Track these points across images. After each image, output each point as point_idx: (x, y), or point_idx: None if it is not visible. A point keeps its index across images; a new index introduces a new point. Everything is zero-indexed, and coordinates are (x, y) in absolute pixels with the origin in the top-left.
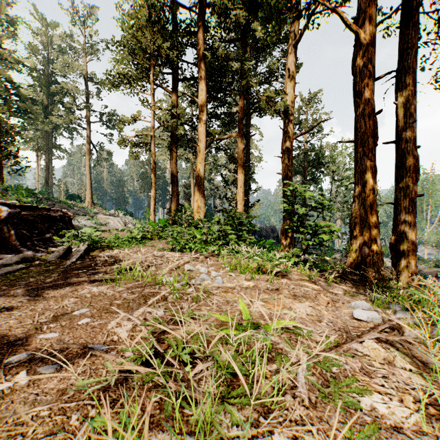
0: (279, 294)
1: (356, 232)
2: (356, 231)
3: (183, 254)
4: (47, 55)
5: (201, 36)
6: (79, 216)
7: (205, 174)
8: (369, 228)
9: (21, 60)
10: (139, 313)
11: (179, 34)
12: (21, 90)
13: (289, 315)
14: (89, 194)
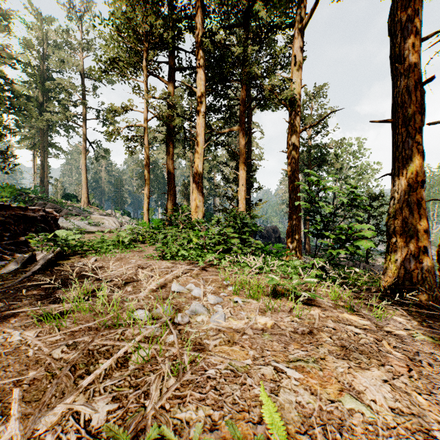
0: (318, 345)
1: (396, 237)
2: (396, 235)
3: (175, 262)
4: (43, 50)
5: (199, 20)
6: (72, 216)
7: (205, 172)
8: (415, 232)
9: (15, 54)
10: (54, 417)
11: (175, 16)
12: (15, 86)
13: (360, 418)
14: (84, 194)
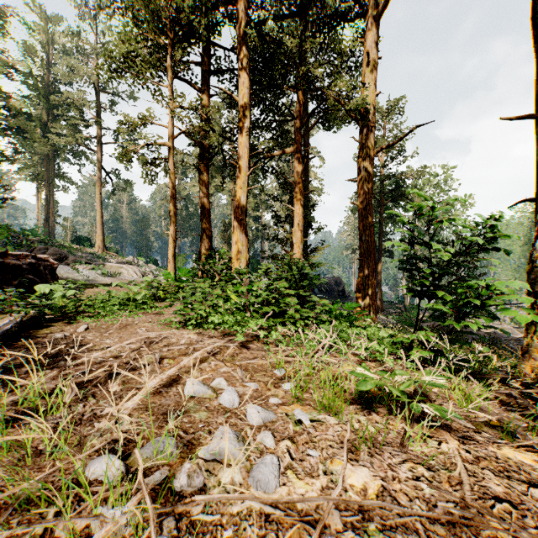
0: None
1: None
2: None
3: (203, 333)
4: (48, 57)
5: (242, 7)
6: (80, 265)
7: (250, 209)
8: None
9: (12, 62)
10: None
11: None
12: (12, 101)
13: None
14: (99, 236)
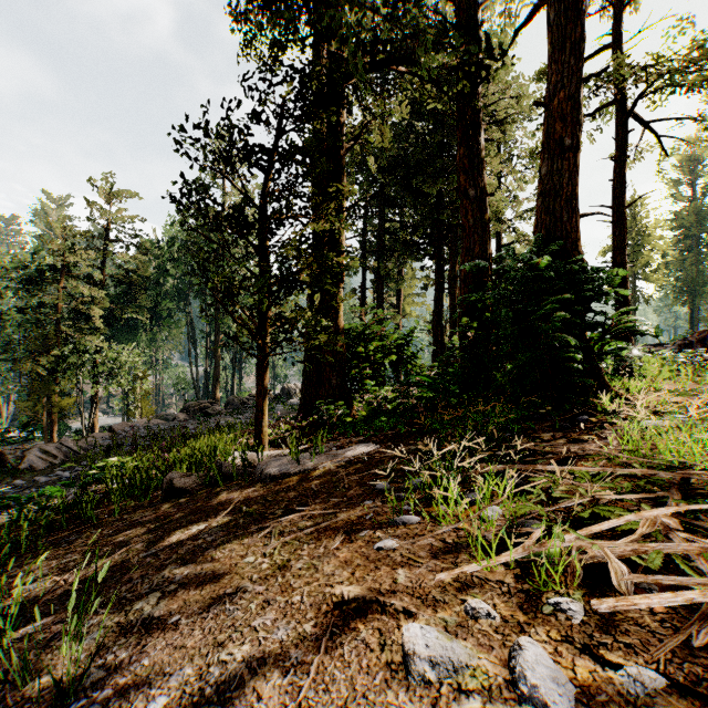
0: None
1: None
2: None
3: None
4: None
5: None
6: None
7: None
8: None
9: None
10: None
11: None
12: None
13: None
14: None
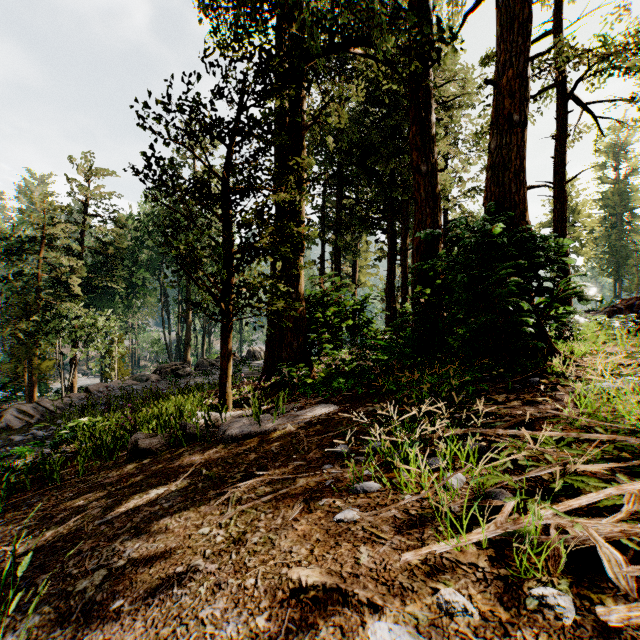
0: None
1: None
2: None
3: None
4: None
5: None
6: None
7: None
8: None
9: None
10: None
11: None
12: None
13: None
14: None
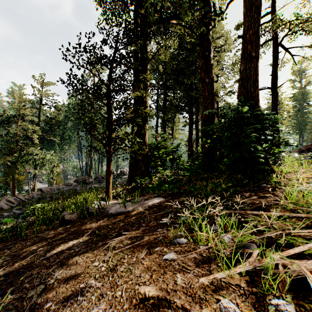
0: None
1: None
2: None
3: None
4: None
5: None
6: None
7: None
8: None
9: None
10: None
11: None
12: None
13: None
14: None
